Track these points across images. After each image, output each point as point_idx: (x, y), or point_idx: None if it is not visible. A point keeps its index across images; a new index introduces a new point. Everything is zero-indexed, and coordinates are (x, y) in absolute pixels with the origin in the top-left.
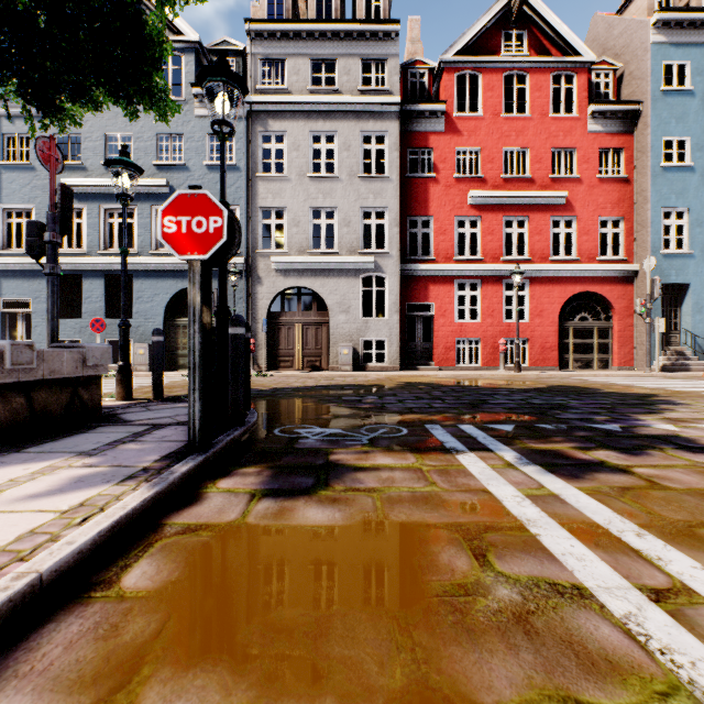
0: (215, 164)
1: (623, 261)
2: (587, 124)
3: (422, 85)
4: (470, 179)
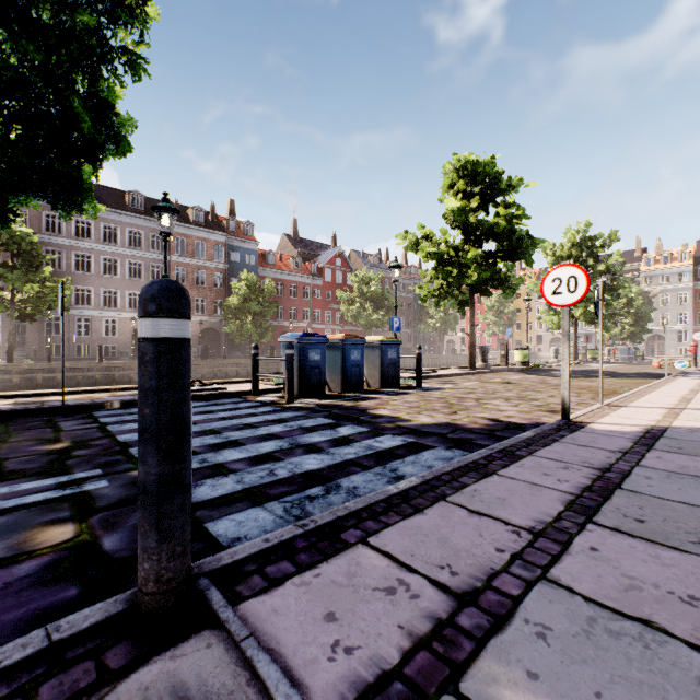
0: None
1: None
2: None
3: None
4: None
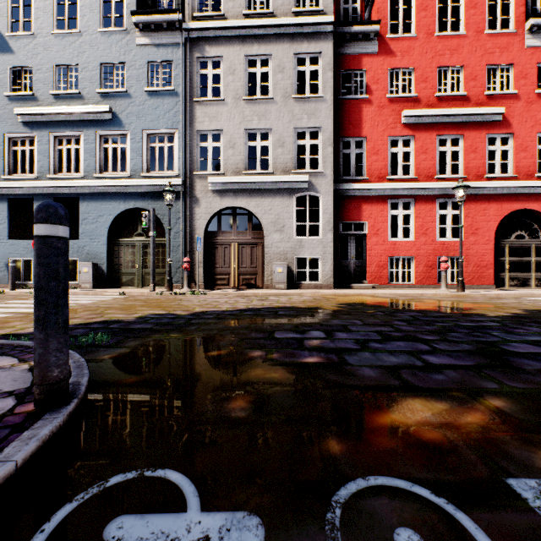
0: (154, 90)
1: None
2: (525, 39)
3: (355, 11)
4: (403, 99)
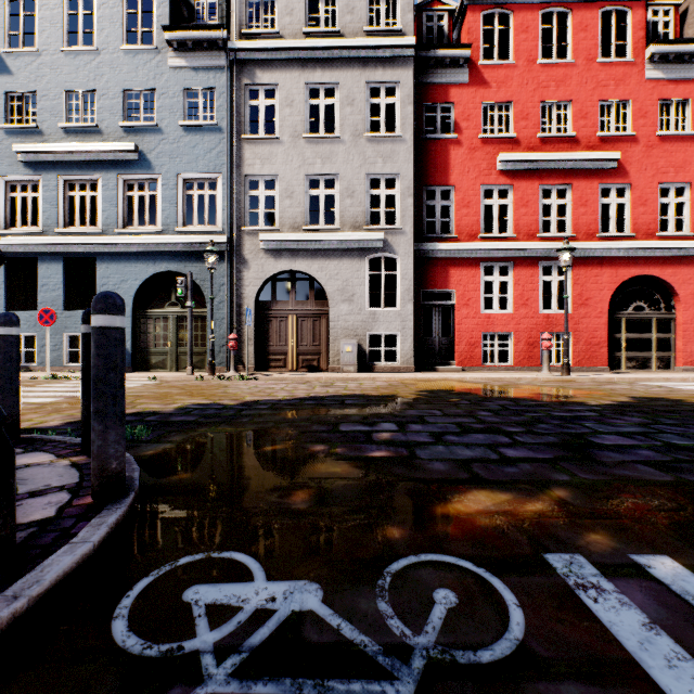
0: (192, 124)
1: (689, 237)
2: (645, 70)
3: (441, 30)
4: (499, 140)
